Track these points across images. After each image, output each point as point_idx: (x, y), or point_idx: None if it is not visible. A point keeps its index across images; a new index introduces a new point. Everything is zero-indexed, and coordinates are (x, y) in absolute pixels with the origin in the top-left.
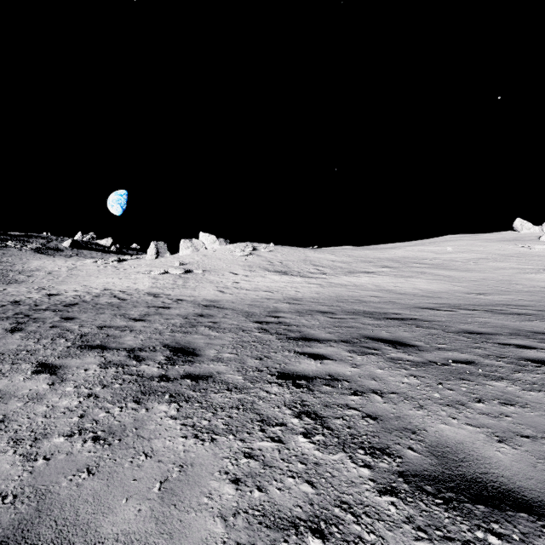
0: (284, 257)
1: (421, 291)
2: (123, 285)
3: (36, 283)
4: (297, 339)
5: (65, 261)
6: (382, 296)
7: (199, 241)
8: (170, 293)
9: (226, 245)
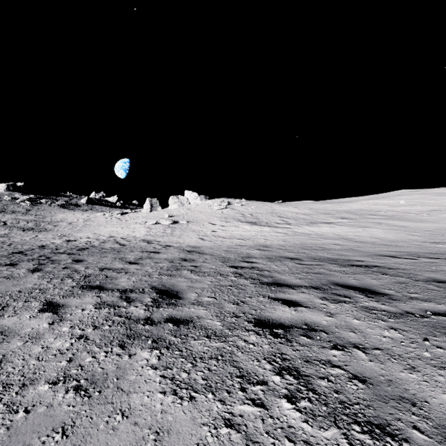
0: (254, 210)
1: (379, 240)
2: (124, 233)
3: (59, 232)
4: (270, 284)
5: (82, 214)
6: (343, 244)
7: (184, 197)
8: (160, 240)
9: (206, 201)
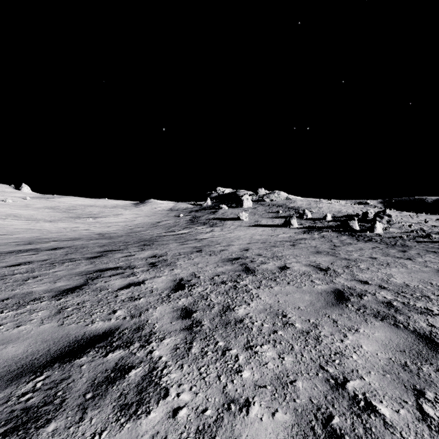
0: None
1: None
2: None
3: None
4: (94, 258)
5: None
6: None
7: None
8: None
9: None
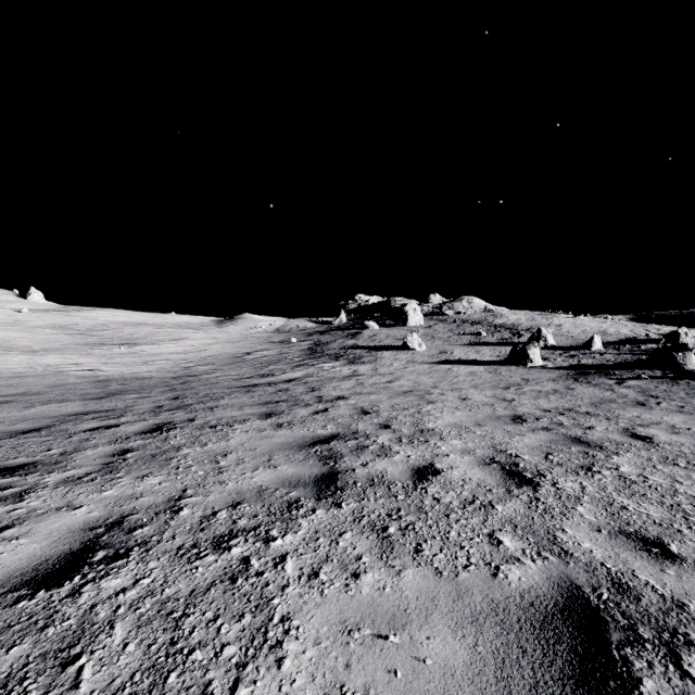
0: None
1: None
2: None
3: None
4: None
5: None
6: None
7: None
8: None
9: None
